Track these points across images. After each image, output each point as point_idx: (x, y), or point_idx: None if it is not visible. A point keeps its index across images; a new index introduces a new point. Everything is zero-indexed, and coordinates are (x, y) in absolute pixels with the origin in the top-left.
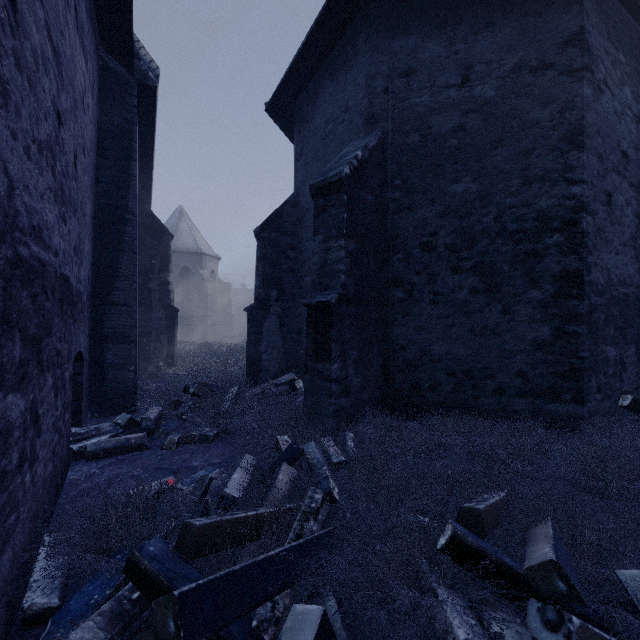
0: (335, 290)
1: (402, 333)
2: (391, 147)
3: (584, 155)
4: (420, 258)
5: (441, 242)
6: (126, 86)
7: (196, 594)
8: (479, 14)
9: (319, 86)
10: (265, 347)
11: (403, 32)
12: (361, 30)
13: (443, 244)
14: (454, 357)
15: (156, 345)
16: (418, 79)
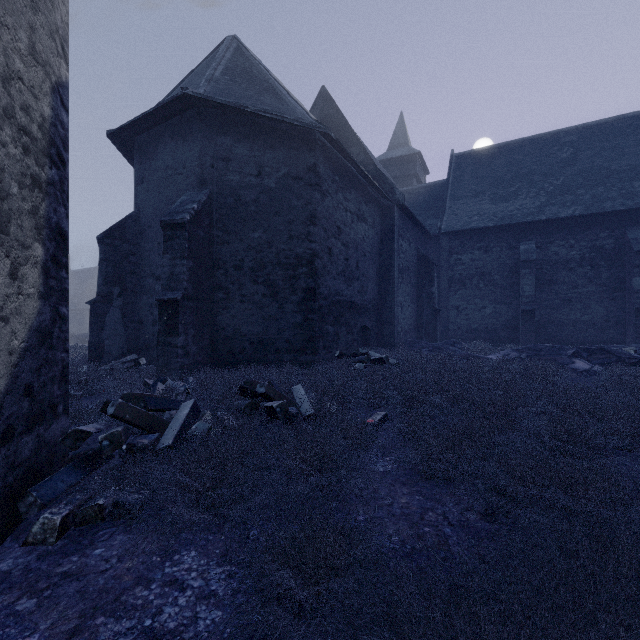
0: (180, 291)
1: (223, 319)
2: (216, 203)
3: (316, 229)
4: (234, 274)
5: (246, 265)
6: None
7: (148, 398)
8: (267, 139)
9: (160, 137)
10: (108, 334)
11: (224, 133)
12: (196, 121)
13: (247, 267)
14: (254, 333)
15: None
16: (233, 165)
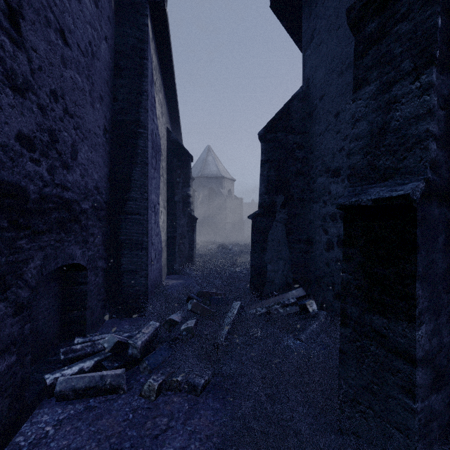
0: (413, 175)
1: None
2: None
3: None
4: None
5: None
6: (138, 7)
7: None
8: None
9: None
10: (270, 257)
11: None
12: None
13: None
14: None
15: (180, 247)
16: None
